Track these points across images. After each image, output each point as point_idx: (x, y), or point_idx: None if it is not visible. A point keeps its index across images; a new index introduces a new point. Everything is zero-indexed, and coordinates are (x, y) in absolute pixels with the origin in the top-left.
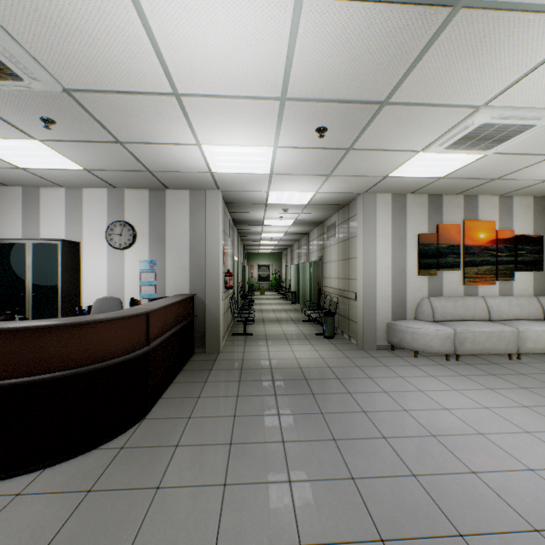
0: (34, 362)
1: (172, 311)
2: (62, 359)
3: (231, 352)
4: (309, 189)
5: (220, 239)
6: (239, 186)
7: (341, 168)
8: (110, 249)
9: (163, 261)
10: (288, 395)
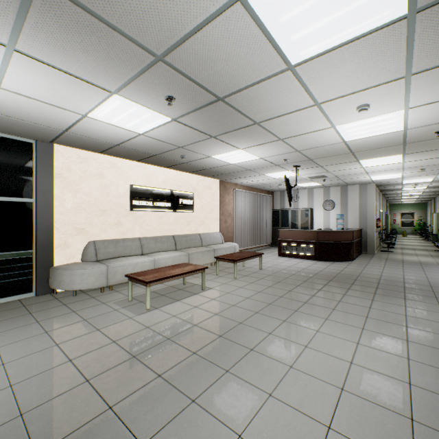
0: (331, 238)
1: (356, 233)
2: (336, 239)
3: (380, 255)
4: (428, 178)
5: (374, 205)
6: (385, 181)
7: None
8: (324, 211)
9: (346, 214)
10: (408, 265)
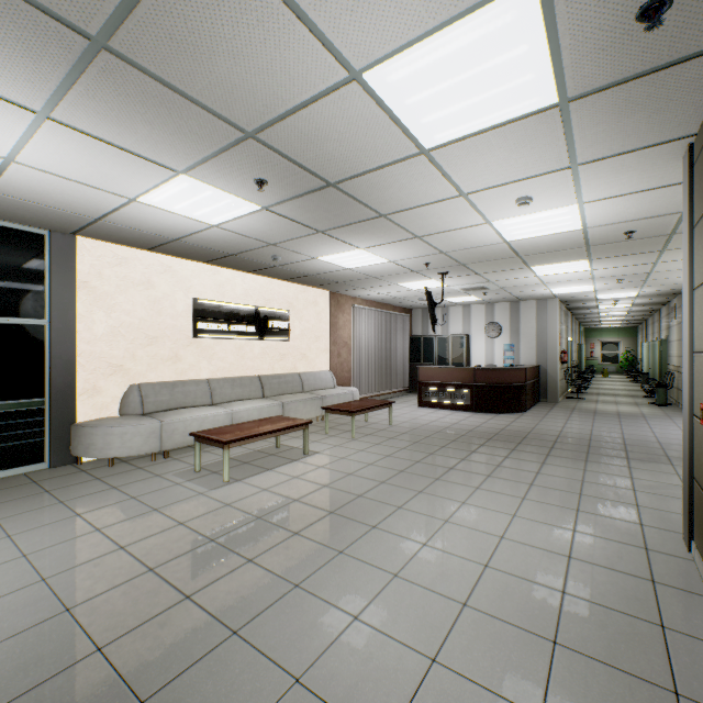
0: (494, 380)
1: (531, 371)
2: (502, 380)
3: (565, 403)
4: (630, 291)
5: (557, 330)
6: (572, 295)
7: (648, 284)
8: (486, 338)
9: (518, 344)
10: (601, 416)
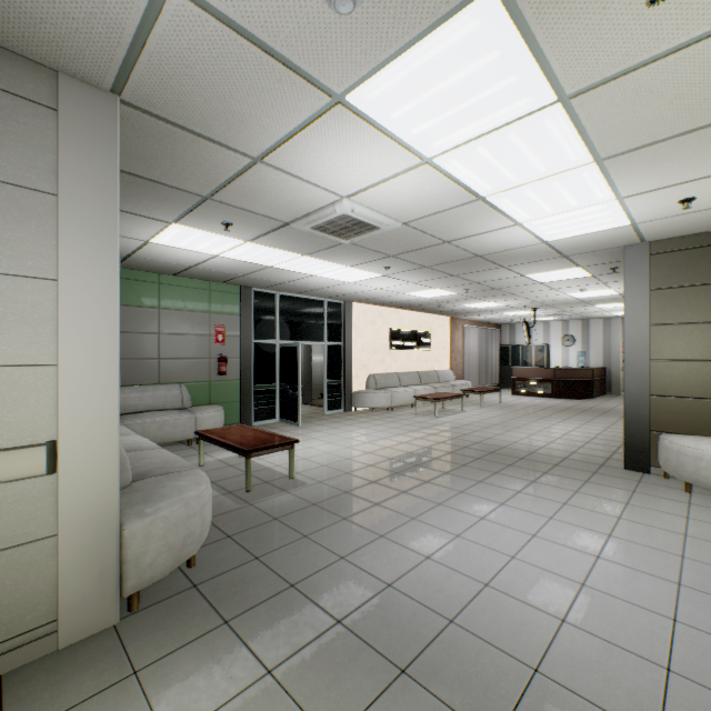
0: (569, 376)
1: (597, 371)
2: (574, 377)
3: None
4: None
5: (619, 341)
6: None
7: None
8: (562, 347)
9: (588, 351)
10: None
